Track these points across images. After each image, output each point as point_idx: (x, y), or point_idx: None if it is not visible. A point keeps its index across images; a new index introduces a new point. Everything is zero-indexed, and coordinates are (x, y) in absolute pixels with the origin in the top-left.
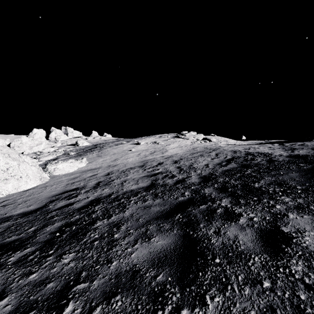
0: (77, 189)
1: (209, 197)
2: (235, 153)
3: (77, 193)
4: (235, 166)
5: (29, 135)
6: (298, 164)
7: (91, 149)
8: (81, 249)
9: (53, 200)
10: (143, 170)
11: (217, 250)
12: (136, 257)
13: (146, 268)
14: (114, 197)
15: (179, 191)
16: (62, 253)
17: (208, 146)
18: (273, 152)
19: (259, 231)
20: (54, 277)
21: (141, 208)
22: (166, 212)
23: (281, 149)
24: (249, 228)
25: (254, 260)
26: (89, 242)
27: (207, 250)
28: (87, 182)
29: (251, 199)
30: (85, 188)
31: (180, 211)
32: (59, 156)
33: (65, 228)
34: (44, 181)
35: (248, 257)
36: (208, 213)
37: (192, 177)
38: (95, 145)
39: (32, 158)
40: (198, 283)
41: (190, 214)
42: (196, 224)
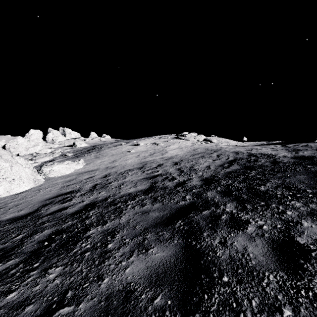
0: (72, 192)
1: (212, 201)
2: (237, 155)
3: (72, 196)
4: (238, 167)
5: (25, 136)
6: (304, 166)
7: (89, 150)
8: (70, 262)
9: (46, 204)
10: (142, 171)
11: (224, 266)
12: (130, 273)
13: (142, 288)
14: (110, 201)
15: (180, 194)
16: (48, 267)
17: (209, 148)
18: (276, 153)
19: (271, 242)
20: (35, 297)
21: (138, 213)
22: (165, 218)
23: (285, 150)
24: (259, 238)
25: (269, 279)
26: (79, 253)
27: (213, 266)
28: (83, 185)
29: (259, 204)
30: (81, 191)
31: (181, 217)
32: (55, 157)
33: (54, 236)
34: (38, 184)
35: (261, 275)
36: (211, 220)
37: (193, 180)
38: (94, 146)
39: (28, 160)
40: (204, 309)
41: (192, 220)
42: (198, 233)
